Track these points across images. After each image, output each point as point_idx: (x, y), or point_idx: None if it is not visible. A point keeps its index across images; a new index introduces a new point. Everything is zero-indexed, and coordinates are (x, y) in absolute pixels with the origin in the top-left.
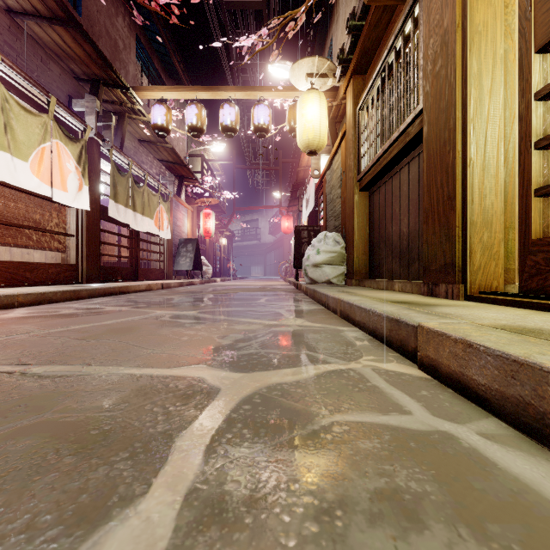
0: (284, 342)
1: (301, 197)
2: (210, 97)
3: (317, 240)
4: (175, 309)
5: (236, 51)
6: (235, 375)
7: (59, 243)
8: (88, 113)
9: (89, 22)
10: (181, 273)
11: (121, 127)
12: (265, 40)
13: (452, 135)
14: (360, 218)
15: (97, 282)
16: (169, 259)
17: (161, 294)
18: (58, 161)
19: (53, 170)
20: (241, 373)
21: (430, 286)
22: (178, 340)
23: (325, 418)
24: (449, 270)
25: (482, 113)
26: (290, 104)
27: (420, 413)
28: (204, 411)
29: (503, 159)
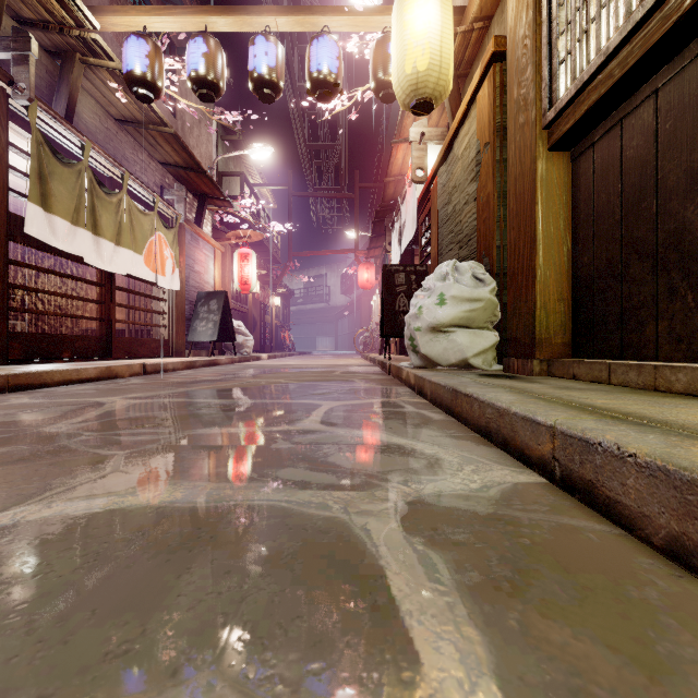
0: None
1: (389, 229)
2: (233, 28)
3: (436, 277)
4: None
5: (289, 1)
6: None
7: None
8: None
9: None
10: (203, 346)
11: (68, 79)
12: None
13: None
14: (550, 215)
15: None
16: (179, 324)
17: (110, 389)
18: None
19: None
20: None
21: None
22: None
23: None
24: None
25: None
26: (377, 37)
27: None
28: None
29: None
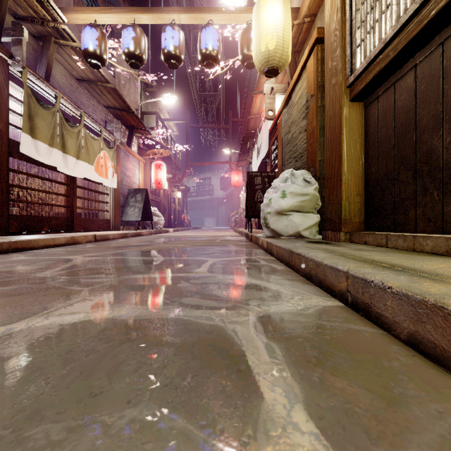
0: None
1: (251, 148)
2: (151, 21)
3: (280, 180)
4: None
5: (187, 2)
6: None
7: None
8: None
9: None
10: (132, 224)
11: (46, 53)
12: None
13: None
14: (351, 141)
15: (3, 234)
16: (116, 209)
17: (74, 251)
18: None
19: None
20: None
21: None
22: None
23: None
24: None
25: None
26: (243, 27)
27: None
28: None
29: None
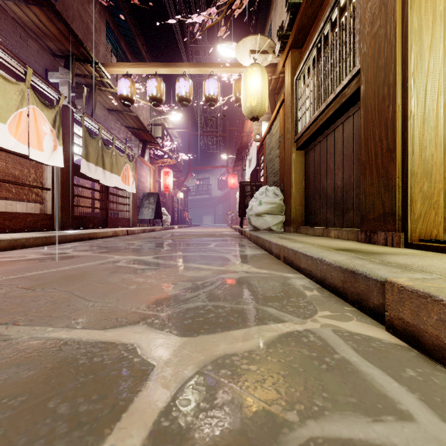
0: (232, 292)
1: (244, 158)
2: (168, 72)
3: (259, 193)
4: (132, 254)
5: (191, 36)
6: (177, 341)
7: (37, 196)
8: (63, 83)
9: (64, 7)
10: (145, 221)
11: (92, 97)
12: (214, 17)
13: (392, 90)
14: (297, 174)
15: (71, 229)
16: (134, 210)
17: (125, 239)
18: (34, 124)
19: (30, 132)
20: (184, 337)
21: (368, 234)
22: (125, 290)
23: (294, 431)
24: (388, 218)
25: (422, 67)
26: (236, 78)
27: (426, 418)
28: (124, 412)
29: (442, 112)
